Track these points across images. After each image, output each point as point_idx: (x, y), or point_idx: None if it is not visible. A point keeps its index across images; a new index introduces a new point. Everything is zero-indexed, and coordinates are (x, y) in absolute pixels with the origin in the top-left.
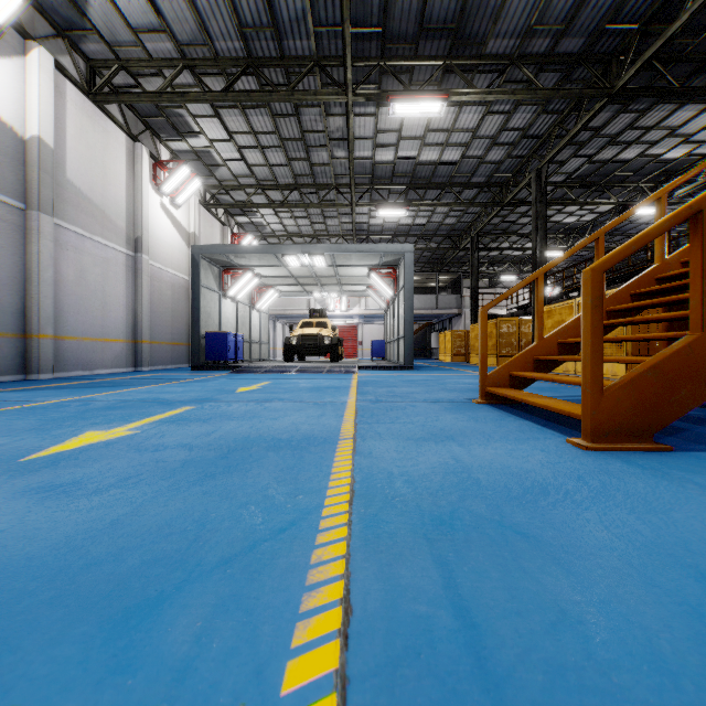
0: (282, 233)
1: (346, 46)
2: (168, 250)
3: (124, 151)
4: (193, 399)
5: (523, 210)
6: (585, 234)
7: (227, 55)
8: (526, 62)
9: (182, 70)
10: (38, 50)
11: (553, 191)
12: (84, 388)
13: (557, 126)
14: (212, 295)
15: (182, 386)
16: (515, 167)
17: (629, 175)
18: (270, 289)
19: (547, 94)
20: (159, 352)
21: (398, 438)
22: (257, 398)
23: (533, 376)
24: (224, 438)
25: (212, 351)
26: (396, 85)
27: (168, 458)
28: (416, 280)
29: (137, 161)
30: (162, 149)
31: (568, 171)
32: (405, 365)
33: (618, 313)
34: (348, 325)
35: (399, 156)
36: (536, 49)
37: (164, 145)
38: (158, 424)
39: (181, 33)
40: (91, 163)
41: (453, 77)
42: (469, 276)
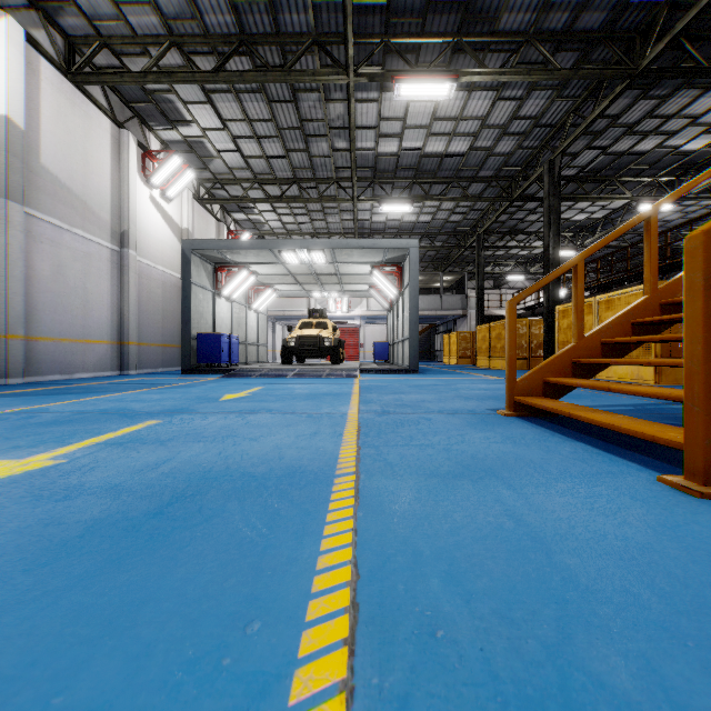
0: (281, 231)
1: (347, 17)
2: (158, 247)
3: (108, 138)
4: (165, 410)
5: (532, 206)
6: (595, 232)
7: (218, 32)
8: (542, 40)
9: (169, 48)
10: (6, 20)
11: (564, 186)
12: (47, 396)
13: (572, 113)
14: (204, 293)
15: (161, 393)
16: (525, 159)
17: (644, 169)
18: (268, 288)
19: (565, 74)
20: (148, 354)
21: (418, 473)
22: (241, 409)
23: (578, 384)
24: (175, 473)
25: (204, 353)
26: (401, 67)
27: (71, 515)
28: (419, 280)
29: (123, 150)
30: (152, 138)
31: (581, 164)
32: (410, 368)
33: (673, 307)
34: (349, 327)
35: (404, 147)
36: (553, 25)
37: (154, 134)
38: (99, 447)
39: (167, 6)
40: (70, 149)
41: (463, 58)
42: (473, 276)
